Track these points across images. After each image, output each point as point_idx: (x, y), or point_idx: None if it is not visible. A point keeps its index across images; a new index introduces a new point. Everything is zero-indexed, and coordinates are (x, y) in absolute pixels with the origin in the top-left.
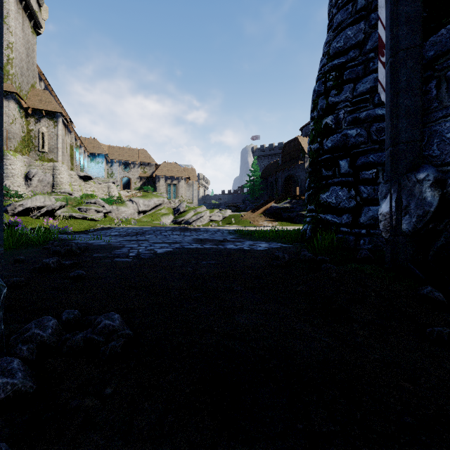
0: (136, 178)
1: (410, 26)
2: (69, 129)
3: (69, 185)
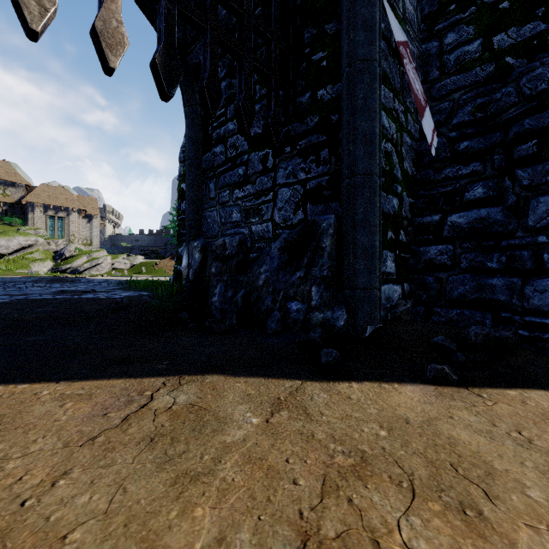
0: None
1: (194, 145)
2: None
3: None
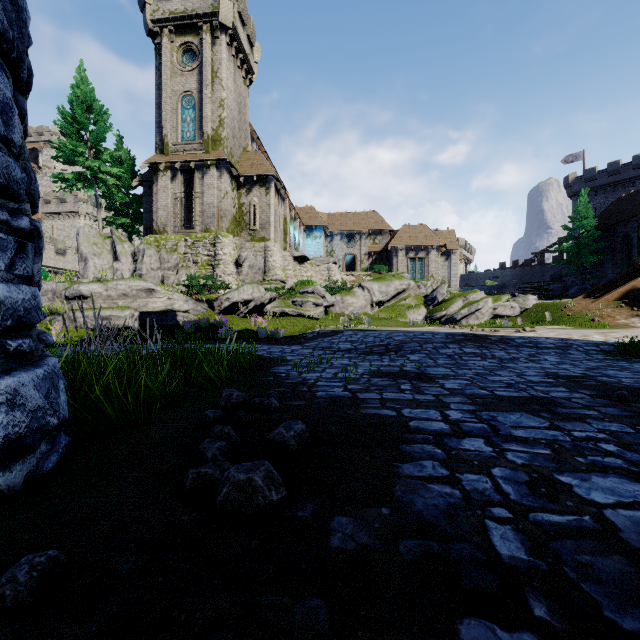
0: (363, 254)
1: None
2: (283, 196)
3: (282, 270)
